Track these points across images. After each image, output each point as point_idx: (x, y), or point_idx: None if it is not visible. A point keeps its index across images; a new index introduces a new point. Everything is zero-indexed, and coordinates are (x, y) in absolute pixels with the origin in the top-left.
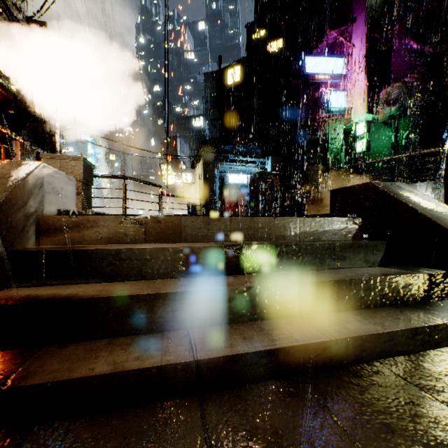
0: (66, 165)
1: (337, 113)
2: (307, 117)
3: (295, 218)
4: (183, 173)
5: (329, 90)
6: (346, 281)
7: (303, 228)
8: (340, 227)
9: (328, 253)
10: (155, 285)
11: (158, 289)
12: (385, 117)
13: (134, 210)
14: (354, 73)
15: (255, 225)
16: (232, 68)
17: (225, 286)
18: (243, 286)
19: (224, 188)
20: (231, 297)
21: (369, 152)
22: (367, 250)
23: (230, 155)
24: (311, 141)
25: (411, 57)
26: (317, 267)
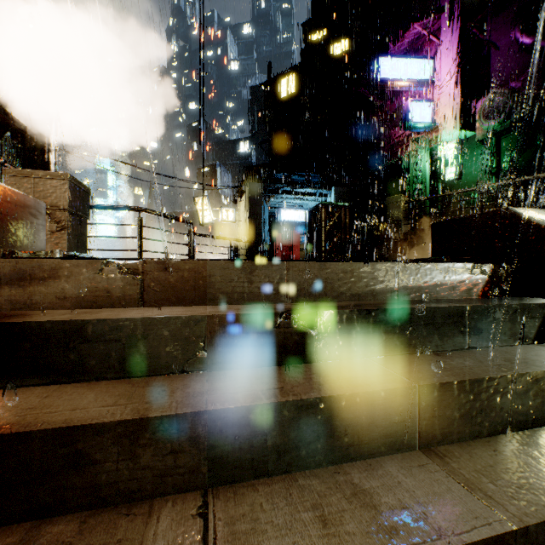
0: (44, 186)
1: (420, 130)
2: (380, 138)
3: (392, 264)
4: (223, 209)
5: (410, 101)
6: (502, 378)
7: (404, 280)
8: (461, 278)
9: (454, 323)
10: (145, 394)
11: (146, 405)
12: (483, 134)
13: (164, 255)
14: (443, 79)
15: (327, 275)
16: (284, 78)
17: (281, 396)
18: (316, 396)
19: (275, 228)
20: (292, 420)
21: (461, 180)
22: (514, 317)
23: (283, 184)
24: (386, 168)
25: (518, 56)
26: (435, 346)
